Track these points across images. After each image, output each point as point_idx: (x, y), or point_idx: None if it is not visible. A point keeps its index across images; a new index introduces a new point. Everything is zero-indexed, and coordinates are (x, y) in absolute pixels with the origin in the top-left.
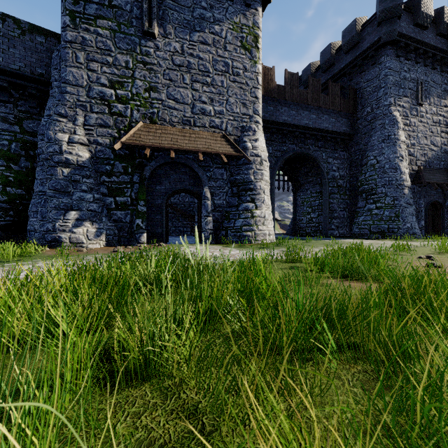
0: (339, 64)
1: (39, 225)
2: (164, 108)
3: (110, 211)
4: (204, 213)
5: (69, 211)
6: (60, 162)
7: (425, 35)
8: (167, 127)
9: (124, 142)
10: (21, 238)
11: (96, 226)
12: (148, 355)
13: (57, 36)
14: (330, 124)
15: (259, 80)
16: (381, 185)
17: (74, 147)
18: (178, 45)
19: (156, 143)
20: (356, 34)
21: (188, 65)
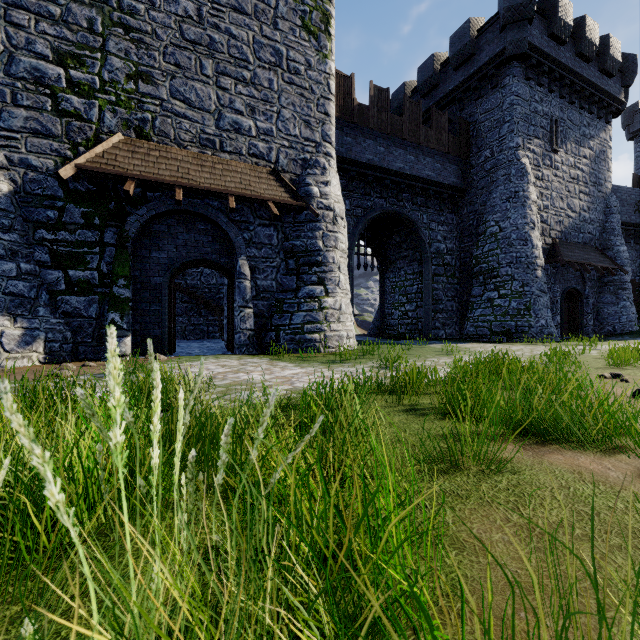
0: (445, 86)
1: None
2: (165, 114)
3: (57, 295)
4: (239, 301)
5: None
6: None
7: (562, 53)
8: (171, 148)
9: (81, 165)
10: None
11: (24, 324)
12: None
13: None
14: (434, 172)
15: (331, 87)
16: (506, 264)
17: None
18: (192, 7)
19: (148, 172)
20: (471, 42)
21: (210, 44)
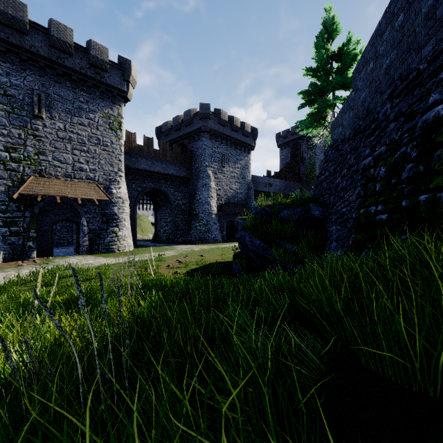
0: (183, 131)
1: None
2: (50, 166)
3: (6, 237)
4: (82, 235)
5: None
6: None
7: (225, 129)
8: (53, 179)
9: (20, 193)
10: None
11: None
12: None
13: None
14: (175, 171)
15: (122, 150)
16: (201, 213)
17: None
18: (62, 125)
19: (46, 192)
20: (190, 119)
21: (70, 138)
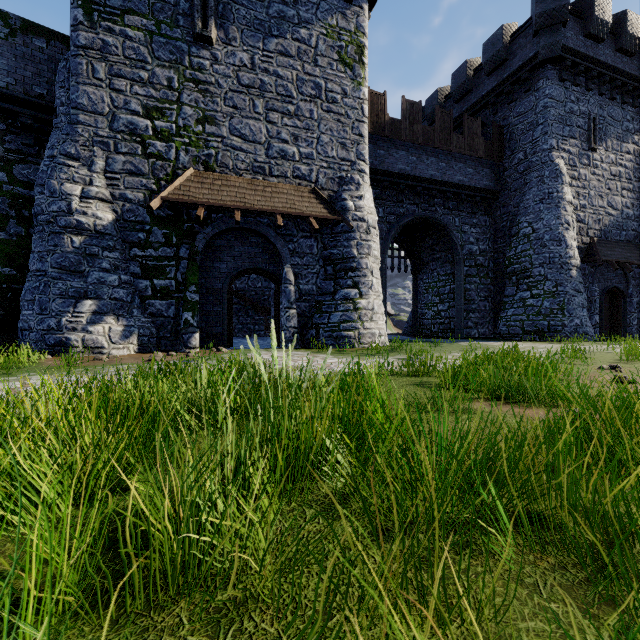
0: (478, 91)
1: (36, 321)
2: (225, 149)
3: (145, 300)
4: (285, 303)
5: (82, 300)
6: (69, 226)
7: (600, 50)
8: (230, 177)
9: (165, 197)
10: (9, 340)
11: (124, 322)
12: (187, 544)
13: (64, 40)
14: (466, 177)
15: (365, 111)
16: (539, 264)
17: (90, 204)
18: (247, 57)
19: (213, 199)
20: (503, 48)
21: (261, 86)
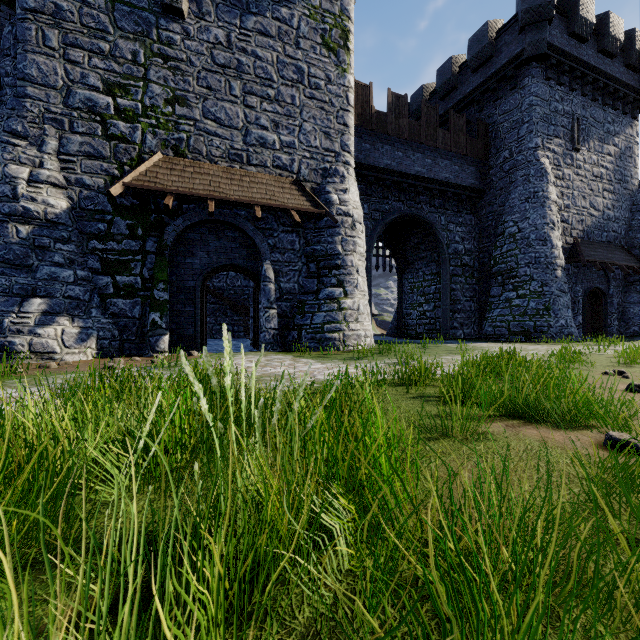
0: (463, 88)
1: None
2: (198, 133)
3: (106, 298)
4: (264, 302)
5: (30, 299)
6: (13, 213)
7: (583, 50)
8: (204, 164)
9: (128, 184)
10: None
11: (80, 324)
12: None
13: (13, 4)
14: (452, 174)
15: (350, 99)
16: (525, 264)
17: (40, 189)
18: (222, 34)
19: (184, 187)
20: (489, 44)
21: (238, 66)
